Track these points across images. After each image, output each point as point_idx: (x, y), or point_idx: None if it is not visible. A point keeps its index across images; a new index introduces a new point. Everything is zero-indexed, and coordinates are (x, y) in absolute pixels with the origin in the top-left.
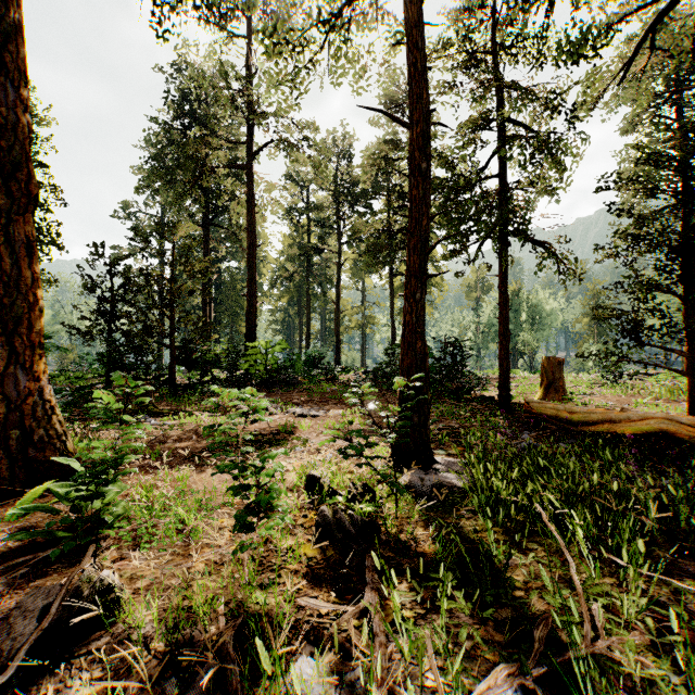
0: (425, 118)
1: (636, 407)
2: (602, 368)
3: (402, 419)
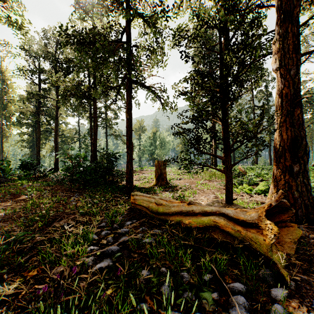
0: None
1: (198, 186)
2: (178, 169)
3: None
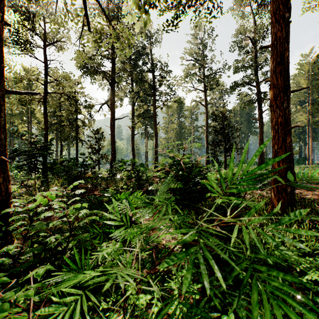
0: (47, 129)
1: None
2: None
3: (42, 176)
